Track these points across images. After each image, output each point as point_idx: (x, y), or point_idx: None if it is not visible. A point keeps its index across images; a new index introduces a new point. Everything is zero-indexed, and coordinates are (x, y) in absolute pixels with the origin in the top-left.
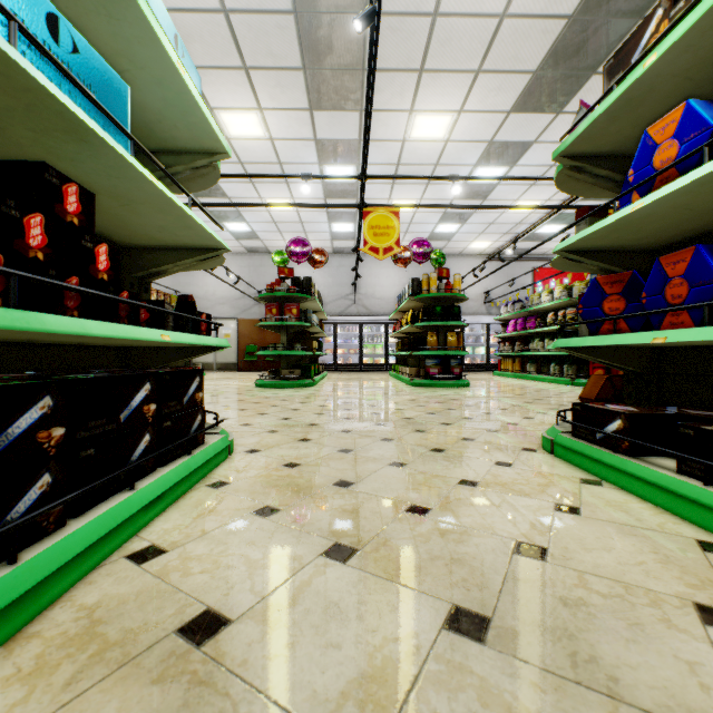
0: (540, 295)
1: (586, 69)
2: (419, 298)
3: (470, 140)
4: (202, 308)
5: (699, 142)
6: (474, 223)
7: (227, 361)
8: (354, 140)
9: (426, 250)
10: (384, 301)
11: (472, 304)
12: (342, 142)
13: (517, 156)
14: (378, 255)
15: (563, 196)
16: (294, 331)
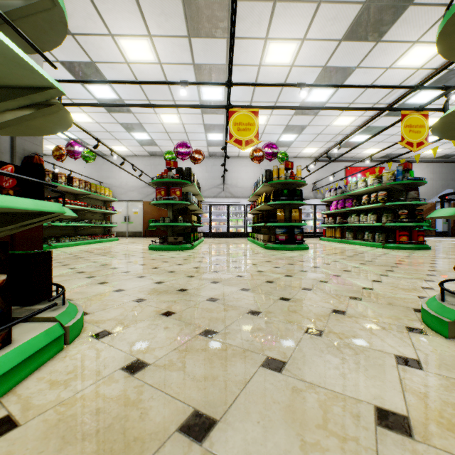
0: (356, 183)
1: (405, 0)
2: (271, 183)
3: (309, 66)
4: (118, 193)
5: None
6: (307, 134)
7: (136, 230)
8: (223, 65)
9: (274, 151)
10: (244, 189)
11: (304, 191)
12: (213, 66)
13: (342, 79)
14: (241, 146)
15: (371, 113)
16: (178, 208)
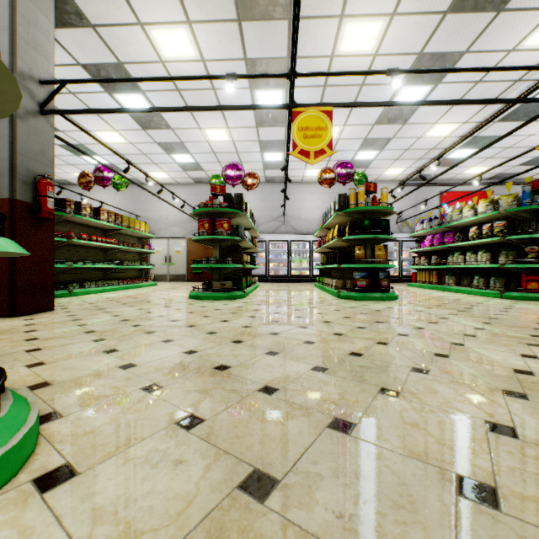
0: (460, 211)
1: None
2: (346, 212)
3: (399, 53)
4: (157, 229)
5: None
6: (391, 149)
7: (178, 273)
8: (283, 58)
9: (349, 171)
10: (309, 222)
11: None
12: (271, 60)
13: None
14: (308, 159)
15: (481, 117)
16: (226, 245)
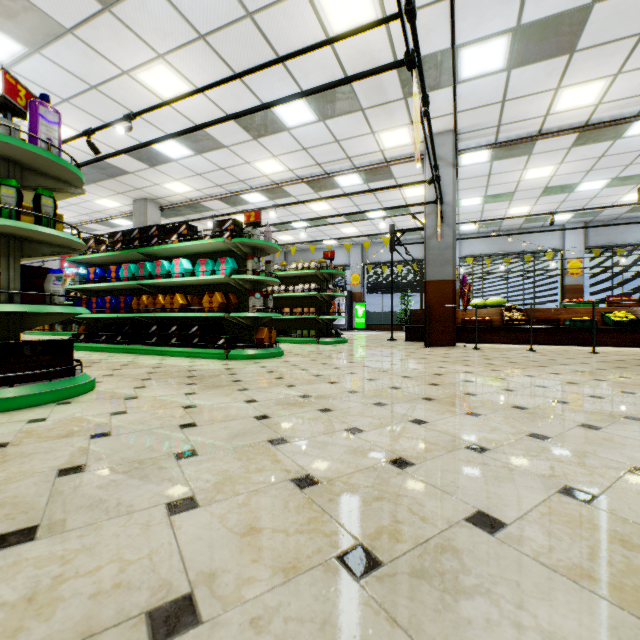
0: (66, 280)
1: (90, 181)
2: None
3: None
4: None
5: (97, 277)
6: None
7: None
8: None
9: None
10: None
11: None
12: None
13: None
14: None
15: (83, 218)
16: None
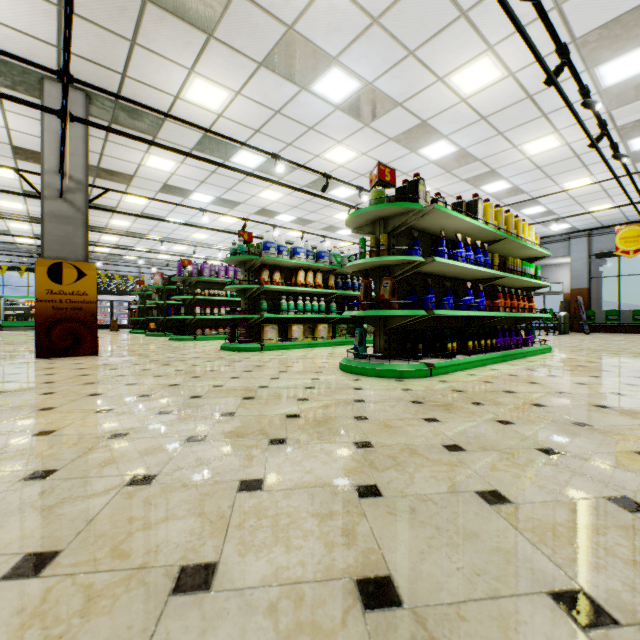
0: None
1: None
2: None
3: None
4: None
5: None
6: None
7: None
8: None
9: None
10: None
11: None
12: None
13: None
14: None
15: None
16: None
